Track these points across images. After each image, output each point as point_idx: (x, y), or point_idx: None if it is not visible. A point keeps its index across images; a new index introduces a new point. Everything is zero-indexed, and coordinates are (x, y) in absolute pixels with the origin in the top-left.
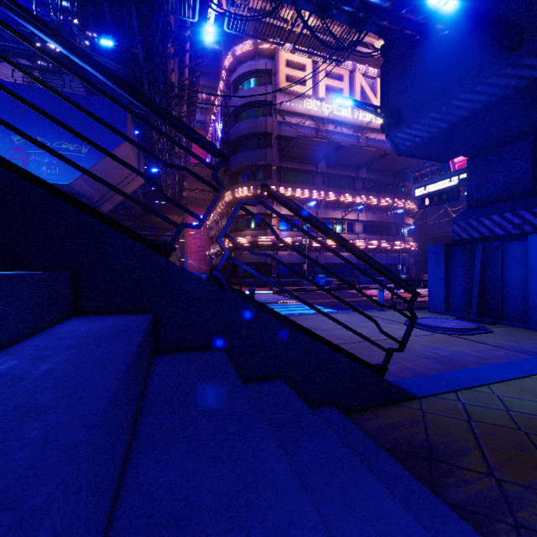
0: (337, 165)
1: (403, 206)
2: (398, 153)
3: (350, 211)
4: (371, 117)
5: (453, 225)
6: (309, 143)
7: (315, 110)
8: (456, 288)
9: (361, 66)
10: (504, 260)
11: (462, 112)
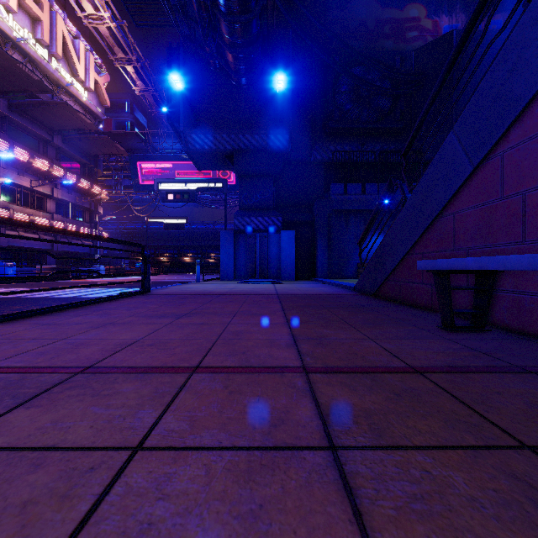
0: (27, 115)
1: (99, 194)
2: (186, 149)
3: (50, 183)
4: (71, 80)
5: (234, 219)
6: (5, 63)
7: (0, 17)
8: (241, 262)
9: (59, 9)
10: (269, 244)
11: (242, 145)
